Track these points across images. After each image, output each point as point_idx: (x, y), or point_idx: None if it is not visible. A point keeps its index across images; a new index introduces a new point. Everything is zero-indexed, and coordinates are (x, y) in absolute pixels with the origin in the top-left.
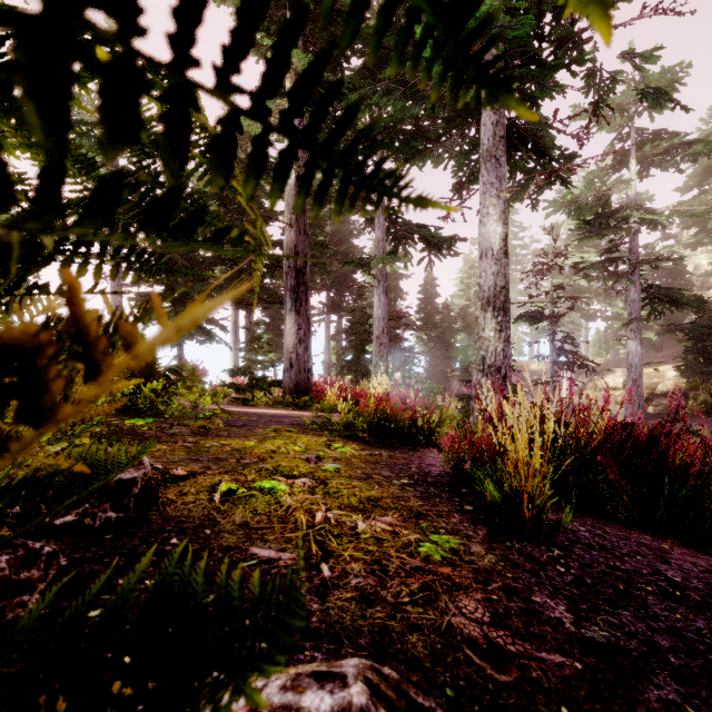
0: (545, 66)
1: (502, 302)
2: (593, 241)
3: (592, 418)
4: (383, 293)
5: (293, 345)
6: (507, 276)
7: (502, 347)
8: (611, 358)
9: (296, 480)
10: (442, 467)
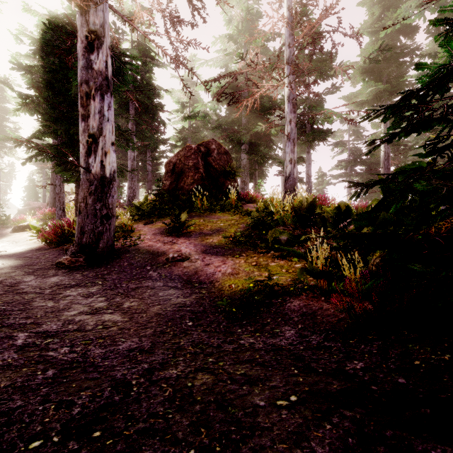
0: None
1: None
2: None
3: None
4: None
5: None
6: None
7: None
8: None
9: None
10: None
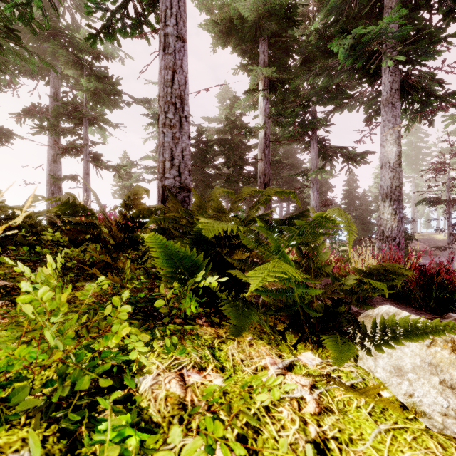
0: (434, 32)
1: (396, 195)
2: None
3: None
4: (316, 191)
5: None
6: (401, 179)
7: (396, 225)
8: None
9: None
10: None
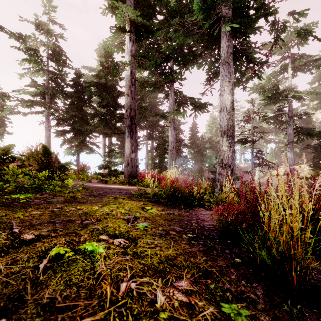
0: (251, 20)
1: (231, 133)
2: (270, 107)
3: (270, 189)
4: (173, 129)
5: (129, 154)
6: (233, 120)
7: (231, 155)
8: (278, 161)
9: (115, 240)
10: (210, 222)
